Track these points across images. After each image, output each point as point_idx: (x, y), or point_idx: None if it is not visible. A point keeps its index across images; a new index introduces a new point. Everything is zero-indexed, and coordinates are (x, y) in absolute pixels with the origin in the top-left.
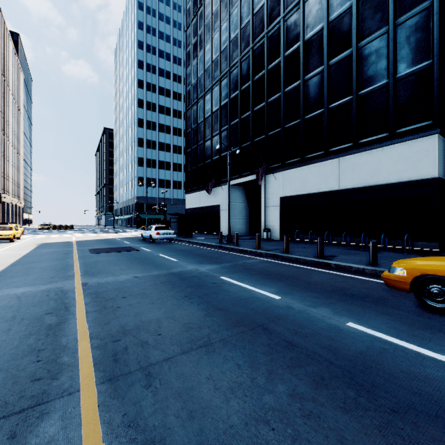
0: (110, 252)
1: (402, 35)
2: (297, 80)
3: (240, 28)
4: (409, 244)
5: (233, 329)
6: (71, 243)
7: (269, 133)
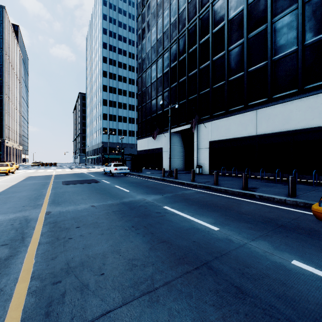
0: (78, 183)
1: (309, 10)
2: (222, 50)
3: (178, 14)
4: (316, 178)
5: (177, 268)
6: (51, 176)
7: (200, 92)
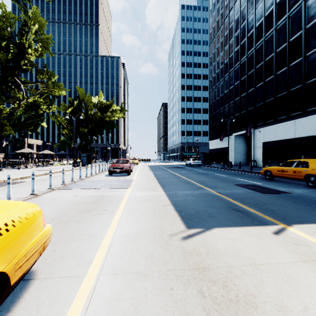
0: (175, 168)
1: None
2: (272, 75)
3: (240, 45)
4: None
5: (209, 177)
6: (158, 165)
7: (256, 105)
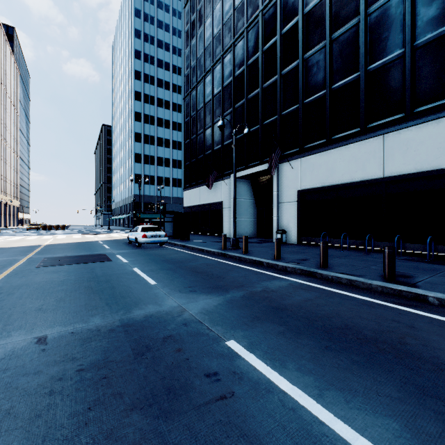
0: (68, 263)
1: None
2: (321, 40)
3: None
4: None
5: None
6: (37, 247)
7: (283, 112)
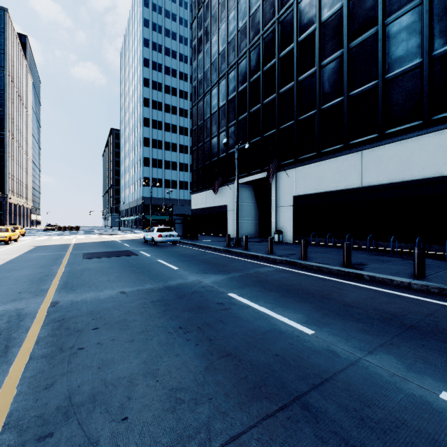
0: (105, 256)
1: (439, 5)
2: (312, 67)
3: (249, 16)
4: None
5: (250, 407)
6: (69, 245)
7: (280, 126)
